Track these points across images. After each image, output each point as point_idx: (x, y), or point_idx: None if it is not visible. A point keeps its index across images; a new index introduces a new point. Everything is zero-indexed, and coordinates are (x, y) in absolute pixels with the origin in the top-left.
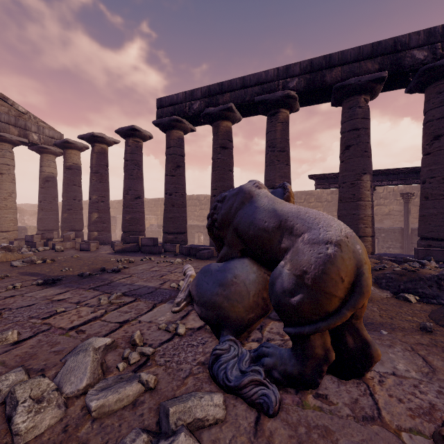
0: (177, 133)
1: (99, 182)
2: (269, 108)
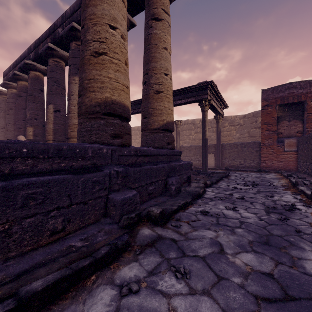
0: (11, 90)
1: None
2: (27, 71)
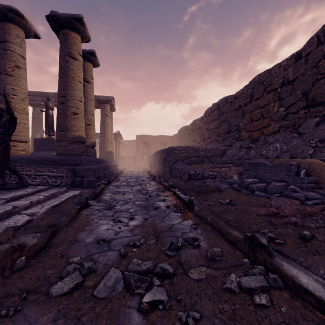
0: None
1: None
2: None
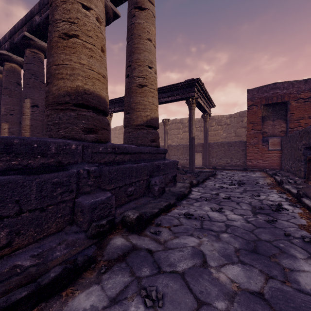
0: None
1: None
2: (1, 63)
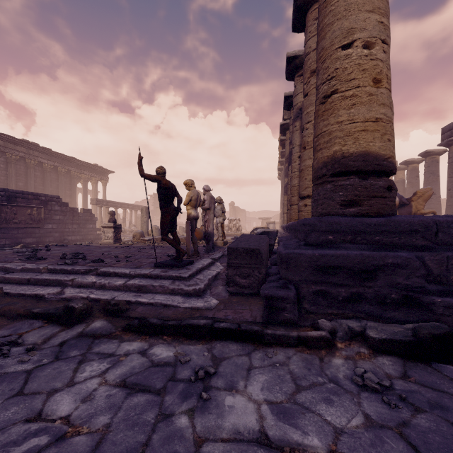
0: None
1: (411, 188)
2: None
